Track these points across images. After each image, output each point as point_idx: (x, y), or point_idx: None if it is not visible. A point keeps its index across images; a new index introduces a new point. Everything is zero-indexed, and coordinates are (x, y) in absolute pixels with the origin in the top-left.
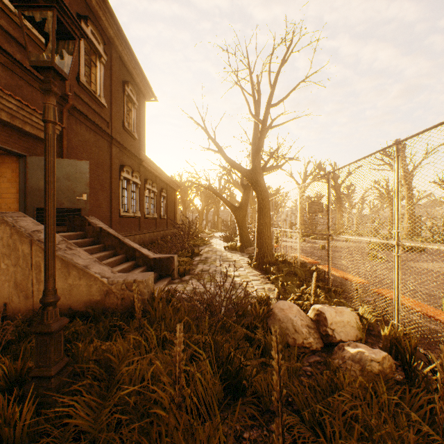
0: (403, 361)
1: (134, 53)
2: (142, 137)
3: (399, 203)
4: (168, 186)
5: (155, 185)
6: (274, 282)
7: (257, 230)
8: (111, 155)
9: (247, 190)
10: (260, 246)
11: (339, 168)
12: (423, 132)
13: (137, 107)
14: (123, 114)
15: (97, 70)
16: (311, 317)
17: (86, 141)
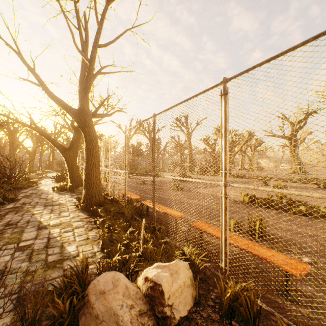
0: (246, 325)
1: None
2: None
3: (227, 143)
4: None
5: None
6: (101, 226)
7: (85, 171)
8: None
9: (78, 132)
10: (88, 187)
11: (164, 111)
12: (254, 67)
13: None
14: None
15: None
16: (143, 290)
17: None
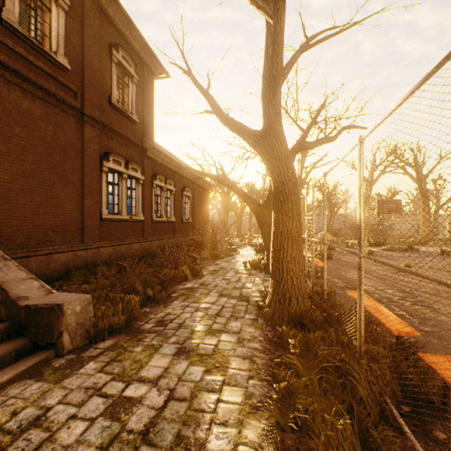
0: None
1: (118, 0)
2: (148, 121)
3: None
4: (194, 185)
5: (172, 182)
6: (278, 411)
7: (272, 245)
8: (83, 137)
9: None
10: (277, 277)
11: None
12: None
13: (136, 81)
14: (110, 86)
15: (52, 16)
16: None
17: (23, 112)
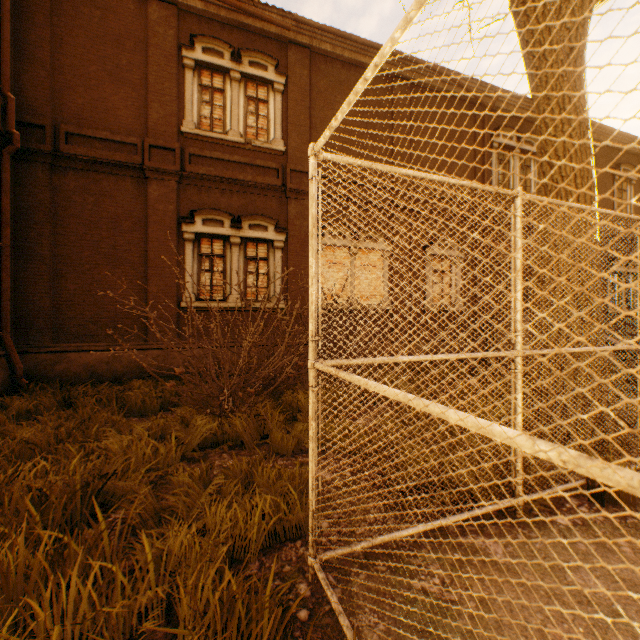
0: None
1: (624, 134)
2: None
3: None
4: None
5: None
6: None
7: None
8: None
9: None
10: None
11: None
12: None
13: (633, 182)
14: (611, 203)
15: None
16: None
17: None
